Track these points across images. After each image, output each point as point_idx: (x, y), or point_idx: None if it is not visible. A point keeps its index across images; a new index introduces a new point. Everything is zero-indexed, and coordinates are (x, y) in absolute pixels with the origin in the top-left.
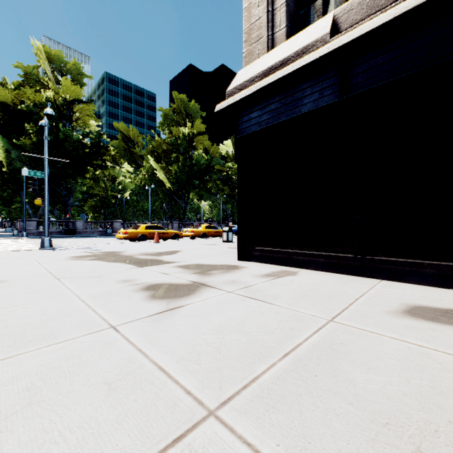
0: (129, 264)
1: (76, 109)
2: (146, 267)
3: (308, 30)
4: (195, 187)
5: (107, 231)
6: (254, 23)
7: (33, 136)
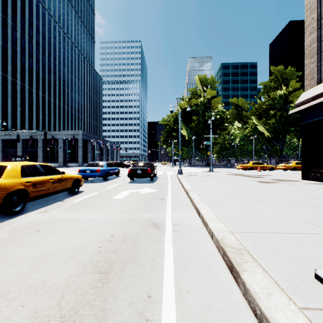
0: (249, 177)
1: (212, 102)
2: (256, 178)
3: None
4: (290, 132)
5: (227, 165)
6: (310, 71)
7: (196, 121)
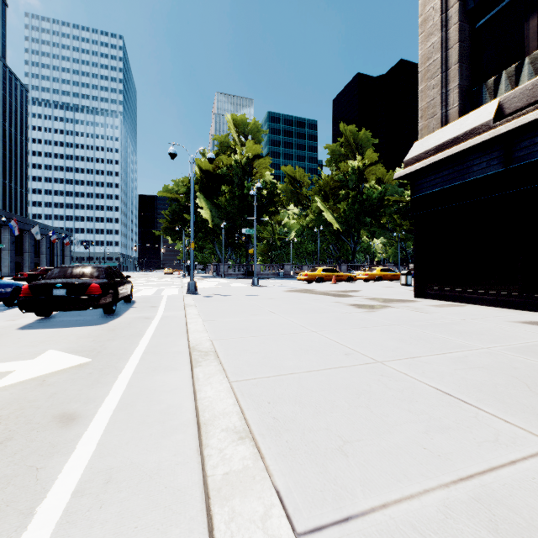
0: (329, 296)
1: (255, 165)
2: (342, 297)
3: (476, 112)
4: (365, 225)
5: (279, 274)
6: (429, 103)
7: (227, 195)
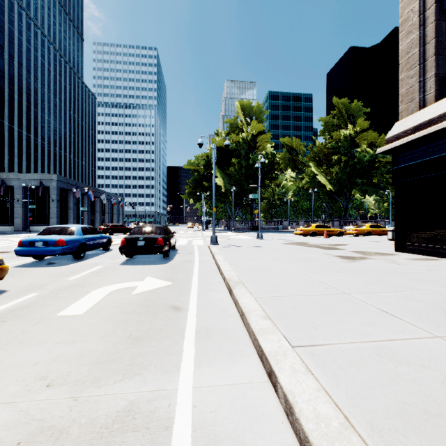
0: (319, 248)
1: (258, 140)
2: (330, 250)
3: None
4: (357, 185)
5: (278, 228)
6: (408, 89)
7: (236, 165)
